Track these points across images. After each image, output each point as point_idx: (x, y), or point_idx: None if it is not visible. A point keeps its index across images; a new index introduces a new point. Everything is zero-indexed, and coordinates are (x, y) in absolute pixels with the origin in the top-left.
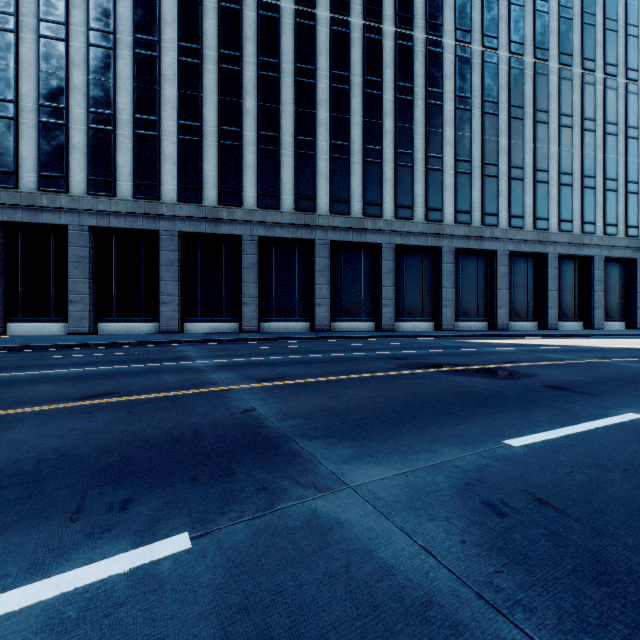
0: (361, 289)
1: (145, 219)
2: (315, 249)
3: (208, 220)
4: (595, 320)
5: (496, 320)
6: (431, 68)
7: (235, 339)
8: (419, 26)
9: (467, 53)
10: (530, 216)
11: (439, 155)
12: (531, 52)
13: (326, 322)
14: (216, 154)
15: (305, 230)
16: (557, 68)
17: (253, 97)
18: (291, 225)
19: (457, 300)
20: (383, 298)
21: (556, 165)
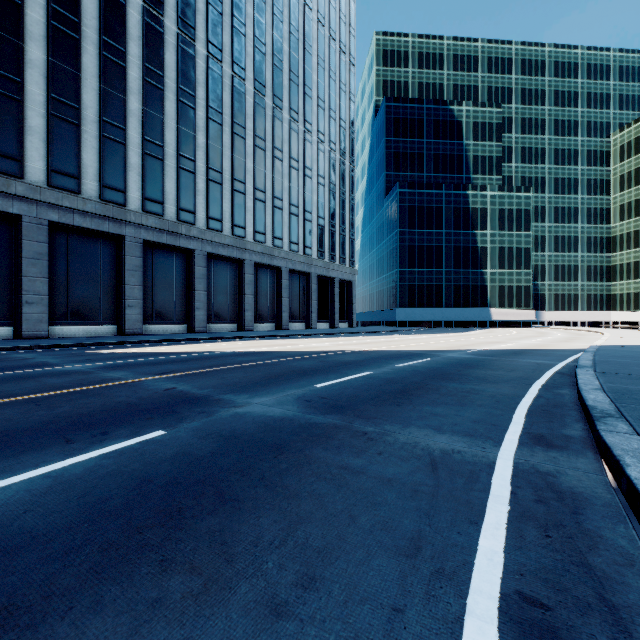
0: None
1: None
2: None
3: None
4: (283, 322)
5: (194, 322)
6: (109, 14)
7: None
8: None
9: (159, 24)
10: (229, 221)
11: (121, 125)
12: (230, 63)
13: None
14: None
15: None
16: (253, 91)
17: None
18: None
19: (149, 300)
20: (25, 292)
21: (252, 180)
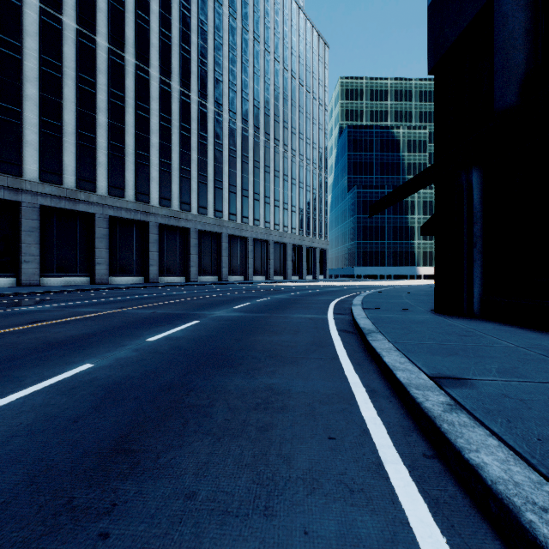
0: (177, 255)
1: (7, 191)
2: (149, 228)
3: (68, 199)
4: (288, 275)
5: (248, 275)
6: (217, 128)
7: (128, 287)
8: (211, 102)
9: (235, 125)
10: (263, 220)
11: (221, 180)
12: (263, 134)
13: (157, 277)
14: (74, 150)
15: (143, 215)
16: (274, 146)
17: (105, 115)
18: (133, 210)
19: (229, 264)
20: (191, 262)
21: (273, 195)
